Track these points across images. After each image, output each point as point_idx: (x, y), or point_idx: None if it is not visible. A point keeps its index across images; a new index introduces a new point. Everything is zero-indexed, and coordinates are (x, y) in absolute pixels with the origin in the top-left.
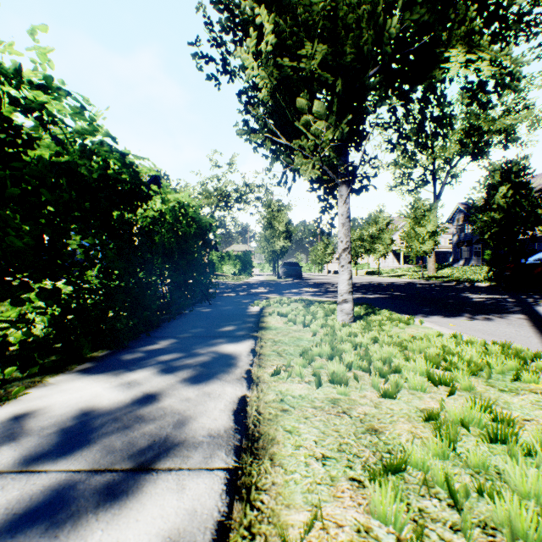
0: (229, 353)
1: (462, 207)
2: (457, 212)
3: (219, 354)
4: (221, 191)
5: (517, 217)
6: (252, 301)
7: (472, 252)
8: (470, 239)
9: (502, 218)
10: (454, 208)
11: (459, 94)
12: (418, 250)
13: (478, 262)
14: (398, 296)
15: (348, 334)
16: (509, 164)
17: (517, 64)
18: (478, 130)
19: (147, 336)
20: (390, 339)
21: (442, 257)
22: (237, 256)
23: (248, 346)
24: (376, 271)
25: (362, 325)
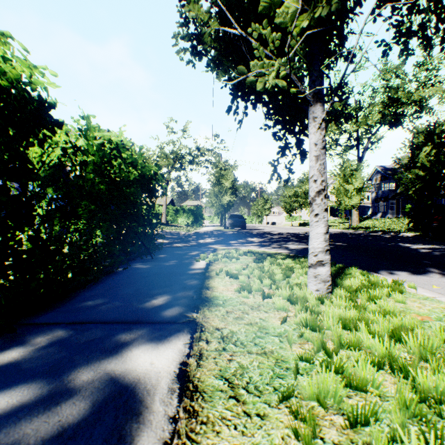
0: (132, 384)
1: (380, 169)
2: (375, 173)
3: (112, 388)
4: (176, 154)
5: (439, 174)
6: (199, 254)
7: (388, 207)
8: (386, 195)
9: (426, 175)
10: (373, 170)
11: (381, 70)
12: (347, 204)
13: (393, 215)
14: (342, 247)
15: (340, 321)
16: (433, 126)
17: (432, 44)
18: (396, 102)
19: (25, 323)
20: (430, 342)
21: (361, 211)
22: (190, 209)
23: (176, 355)
24: (308, 222)
25: (345, 298)
